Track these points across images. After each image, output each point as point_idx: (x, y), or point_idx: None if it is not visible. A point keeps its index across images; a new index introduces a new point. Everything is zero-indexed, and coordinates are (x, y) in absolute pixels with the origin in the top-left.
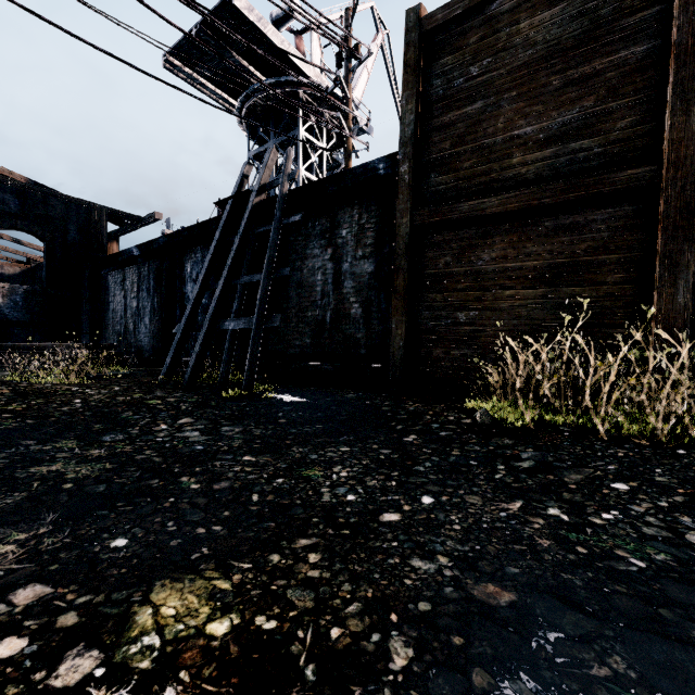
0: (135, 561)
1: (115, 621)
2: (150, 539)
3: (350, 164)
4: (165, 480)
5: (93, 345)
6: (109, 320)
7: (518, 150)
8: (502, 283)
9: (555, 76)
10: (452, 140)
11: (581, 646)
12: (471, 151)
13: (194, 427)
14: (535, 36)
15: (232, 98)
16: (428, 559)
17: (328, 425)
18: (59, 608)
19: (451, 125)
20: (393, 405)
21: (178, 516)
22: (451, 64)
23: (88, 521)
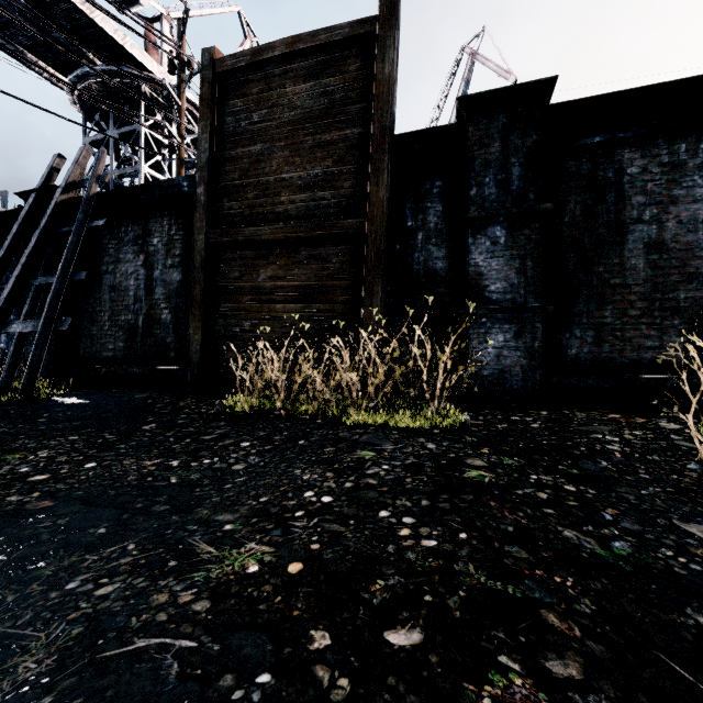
0: None
1: None
2: None
3: (182, 172)
4: None
5: None
6: None
7: (285, 190)
8: (274, 298)
9: (309, 137)
10: (240, 172)
11: (54, 517)
12: (254, 185)
13: None
14: (296, 101)
15: (62, 74)
16: (25, 495)
17: (87, 421)
18: None
19: (239, 159)
20: (169, 402)
21: None
22: (239, 107)
23: None
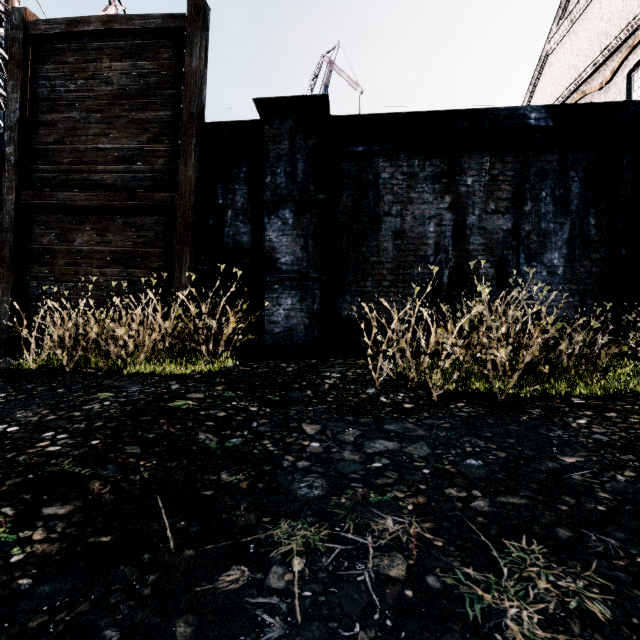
0: None
1: None
2: None
3: None
4: None
5: None
6: None
7: (102, 160)
8: (91, 262)
9: (125, 113)
10: (55, 137)
11: None
12: (70, 151)
13: None
14: (113, 77)
15: None
16: None
17: None
18: None
19: (54, 124)
20: None
21: None
22: (54, 72)
23: None
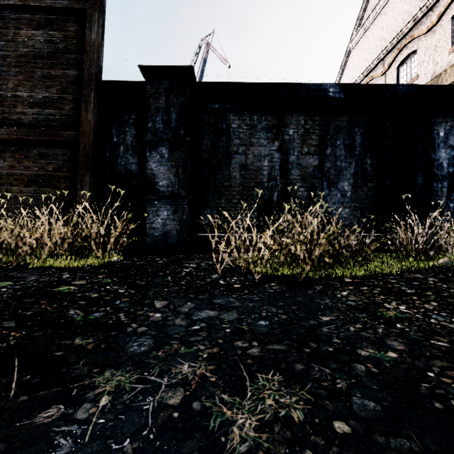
0: None
1: None
2: None
3: None
4: None
5: None
6: None
7: (20, 104)
8: (11, 182)
9: (39, 69)
10: None
11: None
12: None
13: None
14: (29, 42)
15: None
16: None
17: None
18: None
19: None
20: None
21: None
22: None
23: None
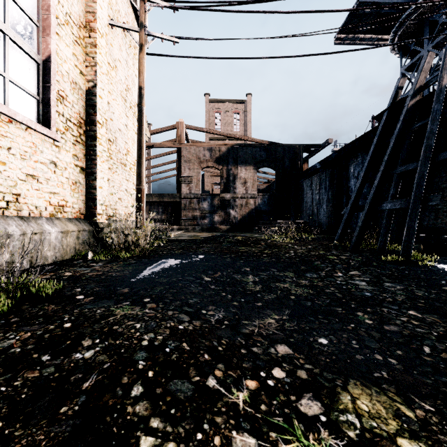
0: (333, 357)
1: (327, 391)
2: (341, 346)
3: None
4: (346, 310)
5: (296, 222)
6: (303, 208)
7: None
8: None
9: None
10: None
11: None
12: None
13: (361, 278)
14: None
15: (385, 34)
16: None
17: None
18: (296, 364)
19: None
20: None
21: (358, 338)
22: None
23: (304, 321)
